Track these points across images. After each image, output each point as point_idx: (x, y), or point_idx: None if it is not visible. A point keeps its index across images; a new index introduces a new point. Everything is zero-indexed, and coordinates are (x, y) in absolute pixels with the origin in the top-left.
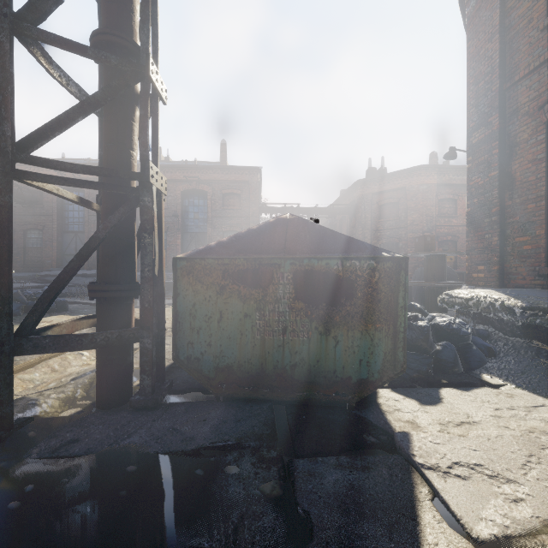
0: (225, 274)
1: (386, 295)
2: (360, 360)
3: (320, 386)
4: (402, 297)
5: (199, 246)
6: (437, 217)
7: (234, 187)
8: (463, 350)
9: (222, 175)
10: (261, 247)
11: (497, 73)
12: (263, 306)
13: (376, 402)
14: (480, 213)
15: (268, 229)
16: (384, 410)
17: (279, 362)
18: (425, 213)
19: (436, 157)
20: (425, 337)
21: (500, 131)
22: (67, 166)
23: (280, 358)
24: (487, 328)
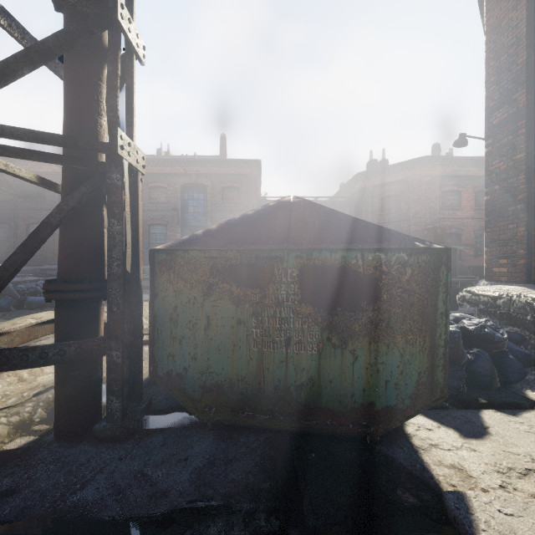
0: (214, 270)
1: (421, 298)
2: (385, 381)
3: (334, 413)
4: (442, 300)
5: None
6: (441, 209)
7: (233, 180)
8: (498, 359)
9: (221, 169)
10: (258, 237)
11: (523, 43)
12: (261, 310)
13: (404, 433)
14: (503, 201)
15: (267, 214)
16: (417, 446)
17: (281, 382)
18: (428, 205)
19: (438, 149)
20: (455, 345)
21: (527, 108)
22: (5, 130)
23: (282, 376)
24: (519, 331)
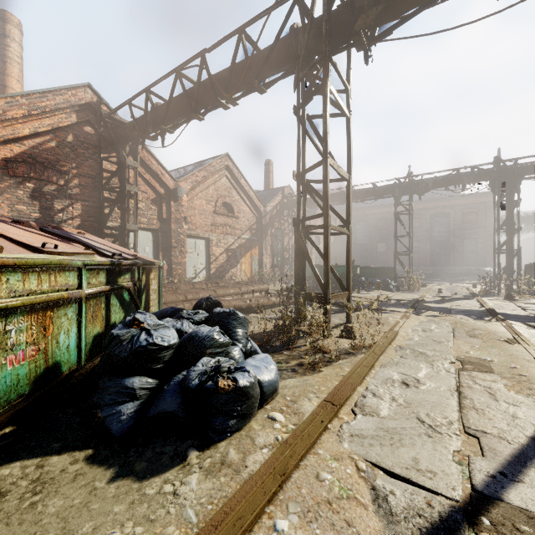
0: None
1: None
2: None
3: None
4: None
5: (442, 249)
6: None
7: (471, 207)
8: None
9: (462, 201)
10: None
11: None
12: None
13: None
14: None
15: None
16: None
17: None
18: None
19: None
20: None
21: None
22: (507, 250)
23: None
24: None
